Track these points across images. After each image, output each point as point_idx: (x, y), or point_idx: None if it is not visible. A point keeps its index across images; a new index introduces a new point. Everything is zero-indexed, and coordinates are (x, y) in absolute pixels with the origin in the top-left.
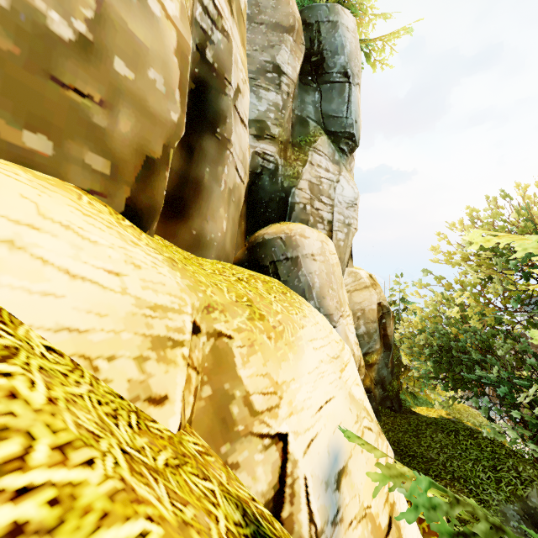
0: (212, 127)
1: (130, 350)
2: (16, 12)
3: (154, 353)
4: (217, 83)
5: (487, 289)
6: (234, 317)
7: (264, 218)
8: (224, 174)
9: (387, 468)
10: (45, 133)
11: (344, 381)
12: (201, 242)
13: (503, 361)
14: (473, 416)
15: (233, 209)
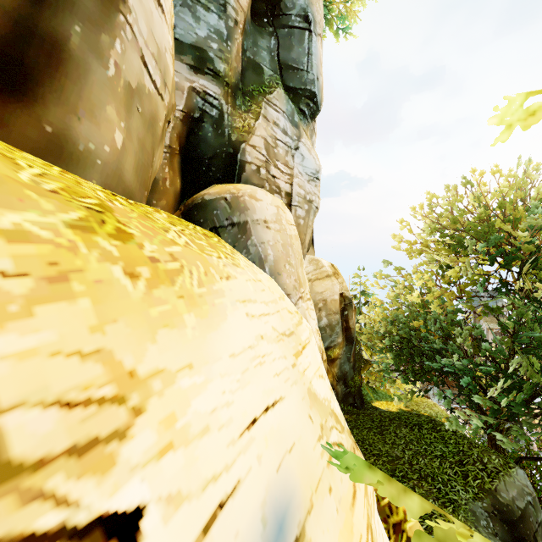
0: None
1: None
2: None
3: None
4: None
5: (443, 279)
6: (15, 207)
7: (206, 178)
8: (113, 50)
9: None
10: None
11: (300, 371)
12: (65, 150)
13: (463, 348)
14: (430, 407)
15: (139, 125)
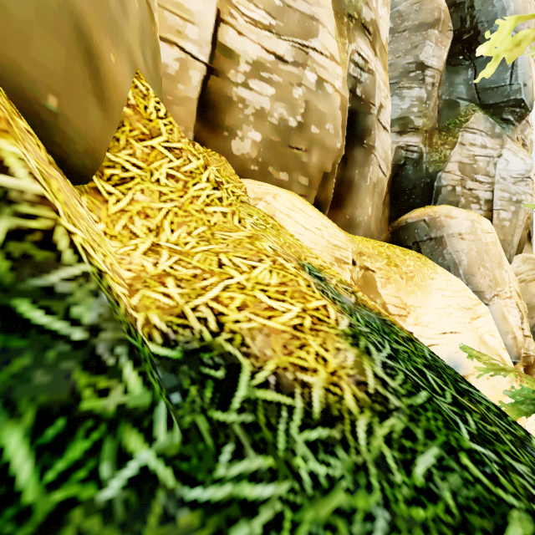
0: (360, 140)
1: (327, 259)
2: (279, 124)
3: (336, 263)
4: (364, 108)
5: None
6: (376, 262)
7: (407, 204)
8: (369, 173)
9: (494, 367)
10: (286, 171)
11: (474, 327)
12: (352, 224)
13: None
14: None
15: (376, 198)
